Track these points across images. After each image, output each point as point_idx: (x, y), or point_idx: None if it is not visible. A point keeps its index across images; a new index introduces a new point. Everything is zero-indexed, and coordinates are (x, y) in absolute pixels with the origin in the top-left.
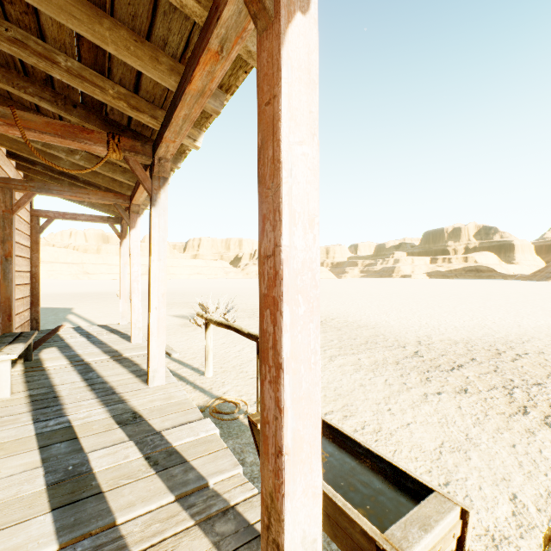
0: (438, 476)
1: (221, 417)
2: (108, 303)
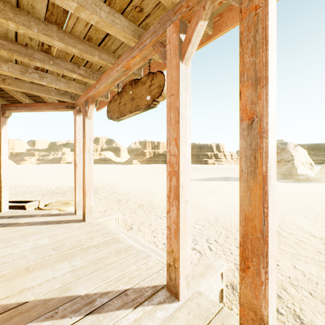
0: None
1: None
2: None
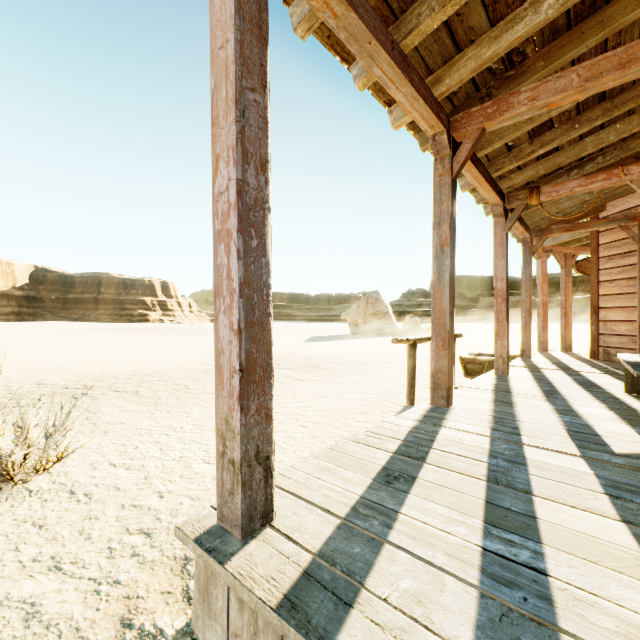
0: None
1: None
2: None
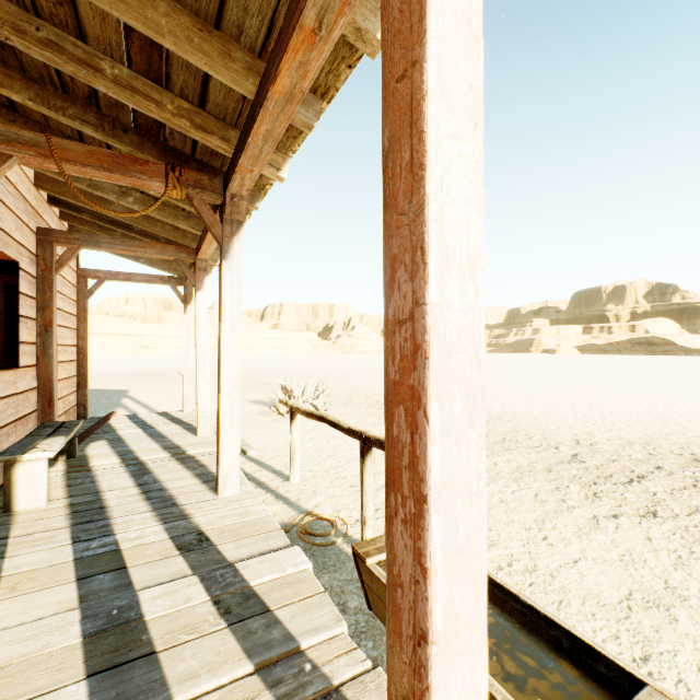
0: (631, 645)
1: (313, 541)
2: (170, 384)
